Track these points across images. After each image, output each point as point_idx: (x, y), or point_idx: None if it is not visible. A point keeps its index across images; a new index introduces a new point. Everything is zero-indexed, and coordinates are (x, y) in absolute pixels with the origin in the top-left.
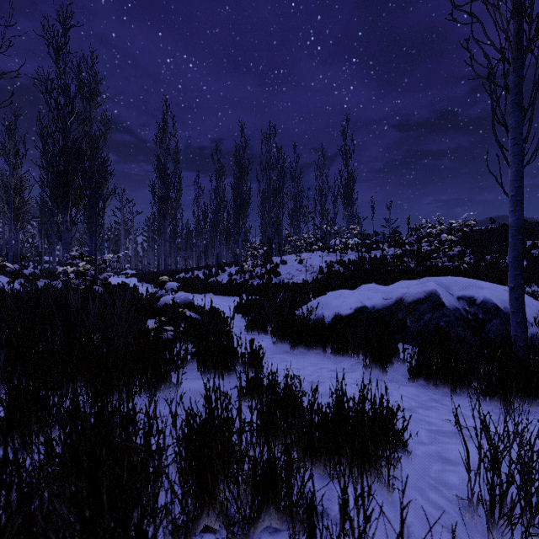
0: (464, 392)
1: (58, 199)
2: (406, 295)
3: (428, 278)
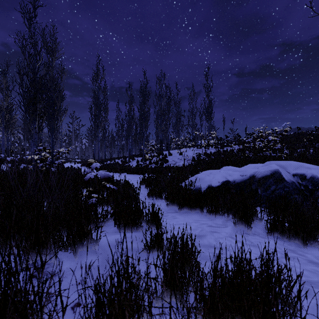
0: (311, 244)
1: (30, 113)
2: (257, 173)
3: (270, 161)
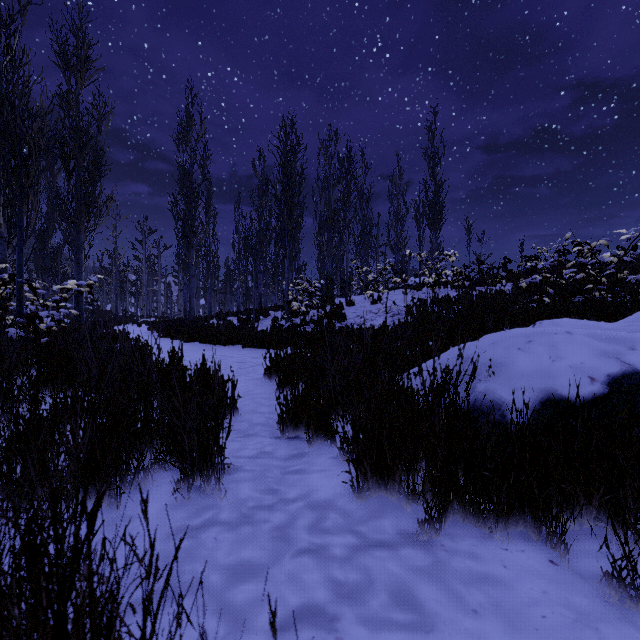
0: None
1: None
2: None
3: None
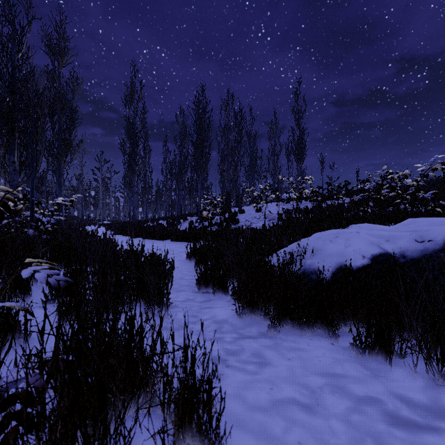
0: None
1: (2, 137)
2: None
3: None
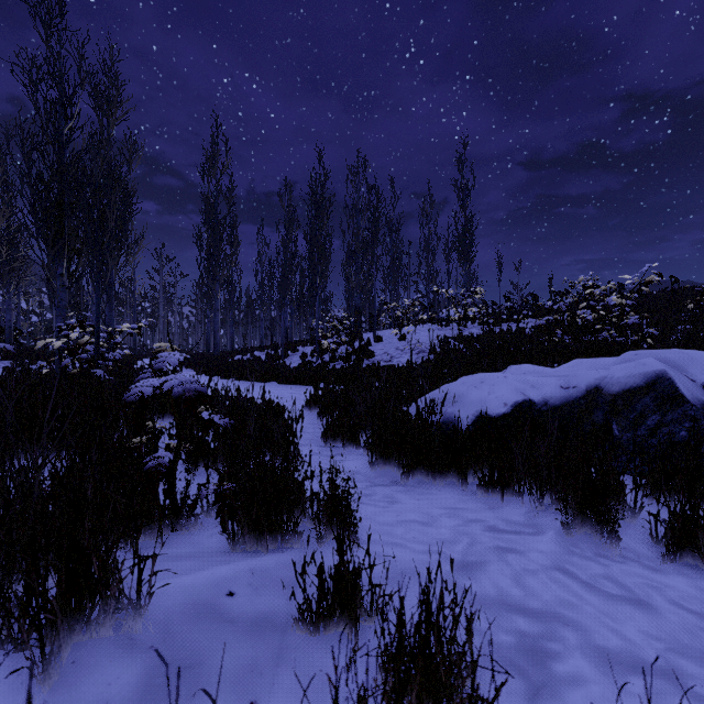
0: None
1: (48, 241)
2: (606, 380)
3: (636, 352)
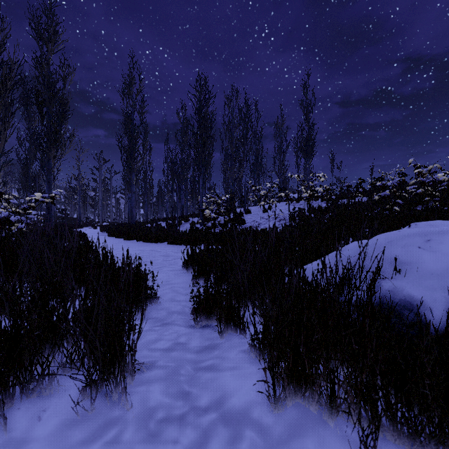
0: None
1: None
2: None
3: None
